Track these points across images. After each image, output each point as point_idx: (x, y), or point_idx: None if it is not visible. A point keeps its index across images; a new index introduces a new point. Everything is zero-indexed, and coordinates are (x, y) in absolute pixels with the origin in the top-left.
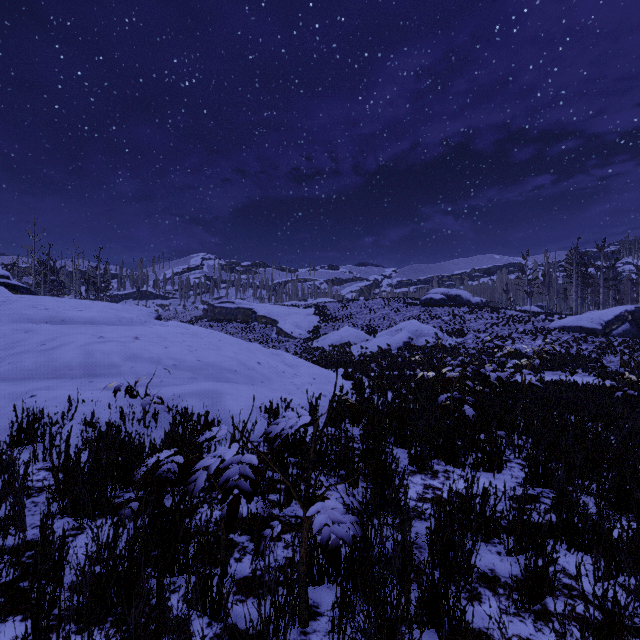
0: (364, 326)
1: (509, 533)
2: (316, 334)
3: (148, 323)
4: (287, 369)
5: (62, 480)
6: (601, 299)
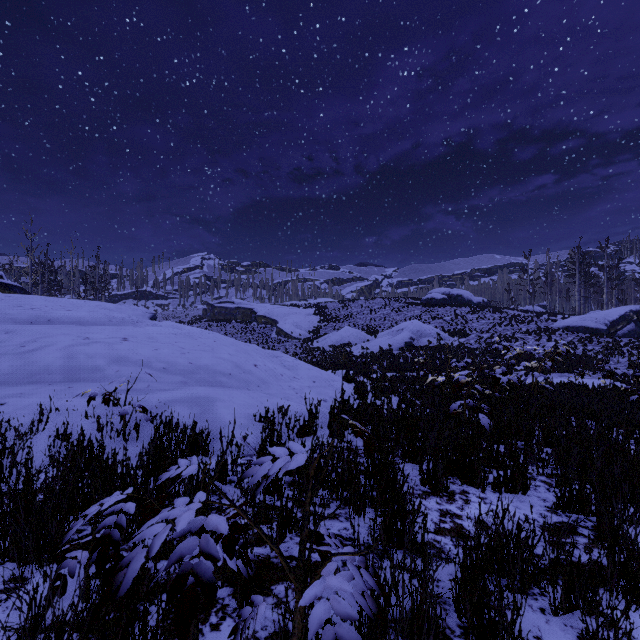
0: (365, 326)
1: (556, 586)
2: (316, 334)
3: (140, 323)
4: (285, 372)
5: (5, 515)
6: (605, 299)
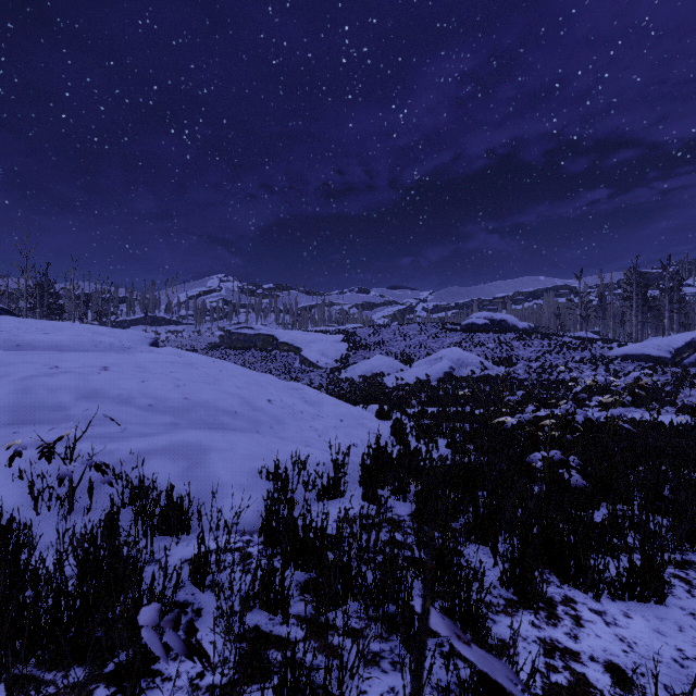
0: (398, 354)
1: None
2: (344, 363)
3: (133, 349)
4: (307, 408)
5: None
6: (666, 324)
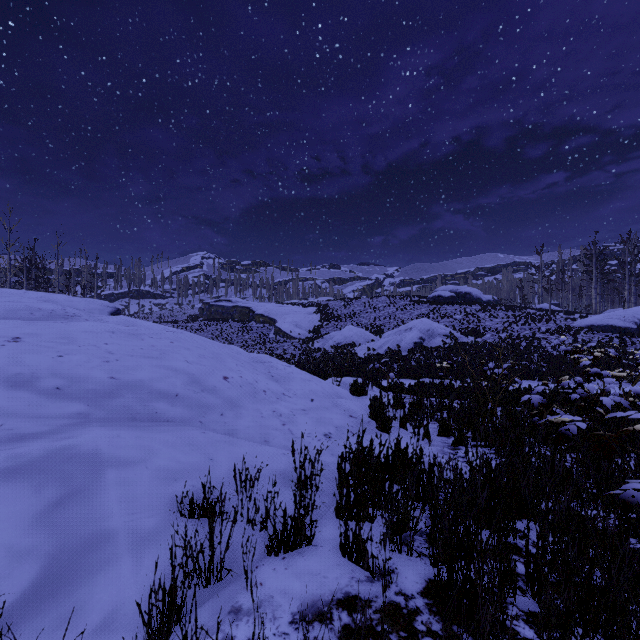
0: (369, 325)
1: None
2: (317, 334)
3: (76, 318)
4: (271, 386)
5: None
6: (626, 296)
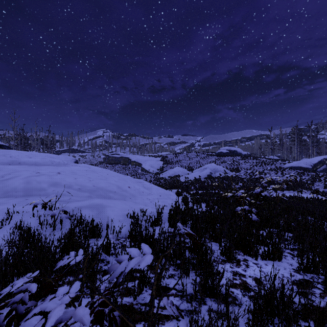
0: (186, 166)
1: (310, 326)
2: (161, 170)
3: (68, 164)
4: (145, 190)
5: None
6: (310, 152)
